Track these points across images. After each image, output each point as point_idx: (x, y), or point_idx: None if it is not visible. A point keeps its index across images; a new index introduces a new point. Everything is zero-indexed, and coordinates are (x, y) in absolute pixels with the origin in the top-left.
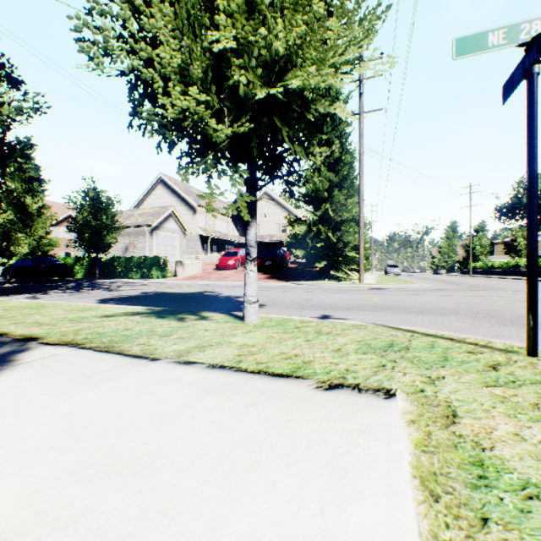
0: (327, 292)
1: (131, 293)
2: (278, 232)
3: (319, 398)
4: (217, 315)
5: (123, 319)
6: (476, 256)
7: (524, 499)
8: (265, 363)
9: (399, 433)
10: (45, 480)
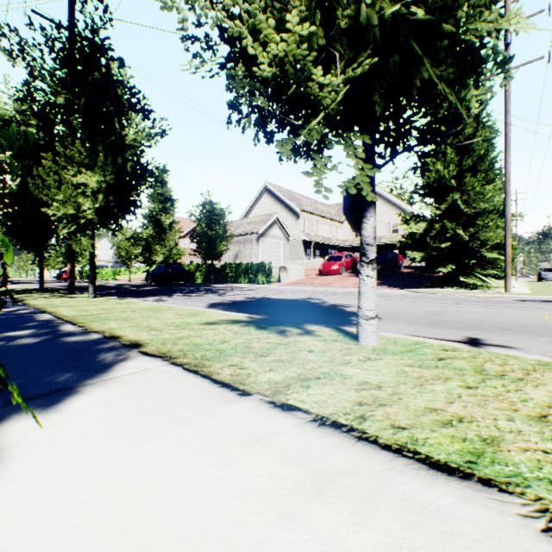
0: (460, 304)
1: (237, 298)
2: (387, 233)
3: None
4: (322, 330)
5: (222, 329)
6: None
7: None
8: (407, 428)
9: None
10: None
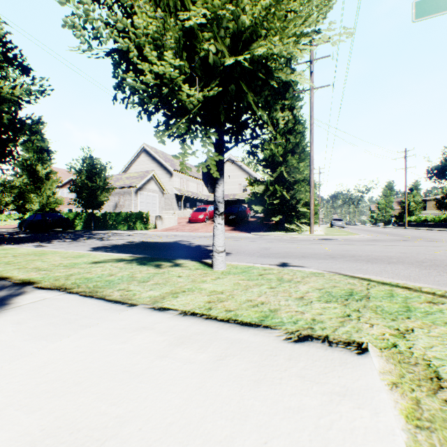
0: (283, 242)
1: (118, 242)
2: (240, 192)
3: (290, 352)
4: (189, 262)
5: (109, 266)
6: (410, 211)
7: None
8: (234, 310)
9: (383, 399)
10: None
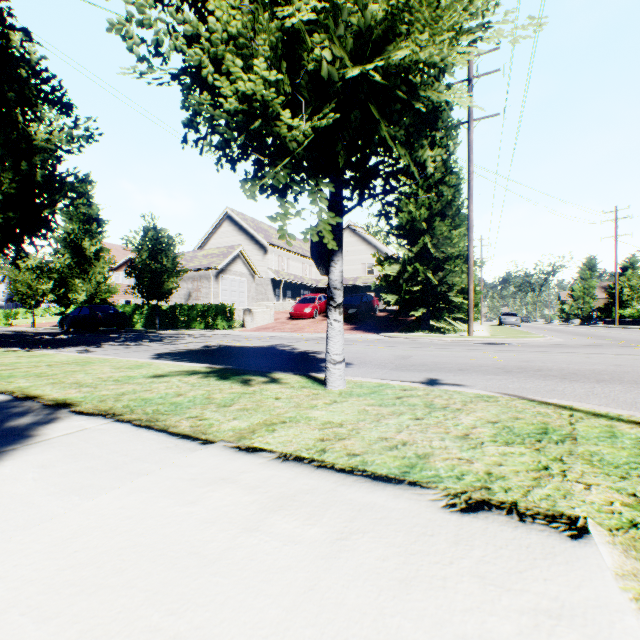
0: (428, 348)
1: (192, 347)
2: (363, 274)
3: (455, 530)
4: (291, 377)
5: (176, 381)
6: (623, 301)
7: None
8: (360, 454)
9: (632, 630)
10: None
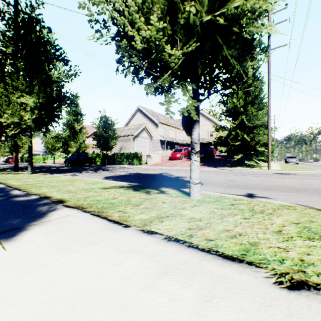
0: (245, 175)
1: (121, 173)
2: (207, 136)
3: (286, 303)
4: (171, 191)
5: (113, 191)
6: None
7: None
8: (213, 240)
9: None
10: None
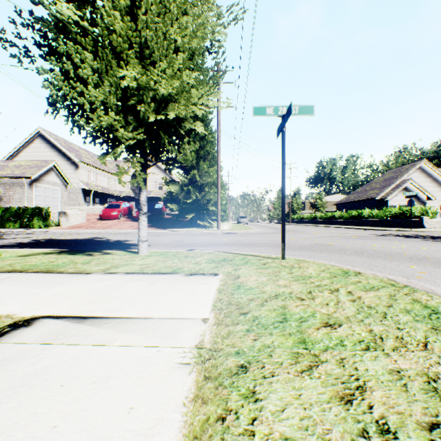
0: (194, 236)
1: (22, 241)
2: (156, 189)
3: (185, 278)
4: (117, 251)
5: (42, 257)
6: (294, 211)
7: (247, 290)
8: (158, 270)
9: (216, 283)
10: (72, 306)
